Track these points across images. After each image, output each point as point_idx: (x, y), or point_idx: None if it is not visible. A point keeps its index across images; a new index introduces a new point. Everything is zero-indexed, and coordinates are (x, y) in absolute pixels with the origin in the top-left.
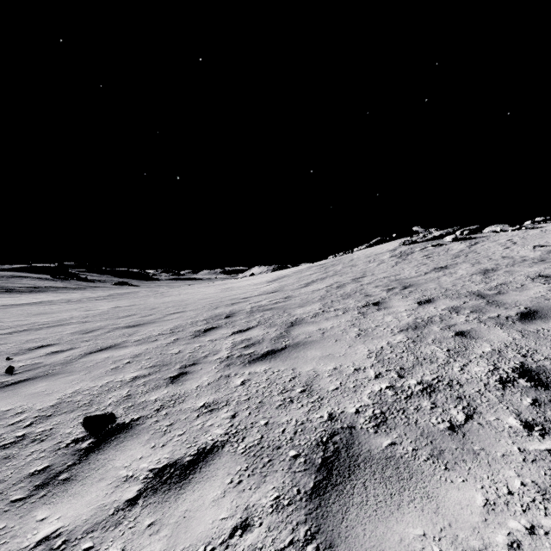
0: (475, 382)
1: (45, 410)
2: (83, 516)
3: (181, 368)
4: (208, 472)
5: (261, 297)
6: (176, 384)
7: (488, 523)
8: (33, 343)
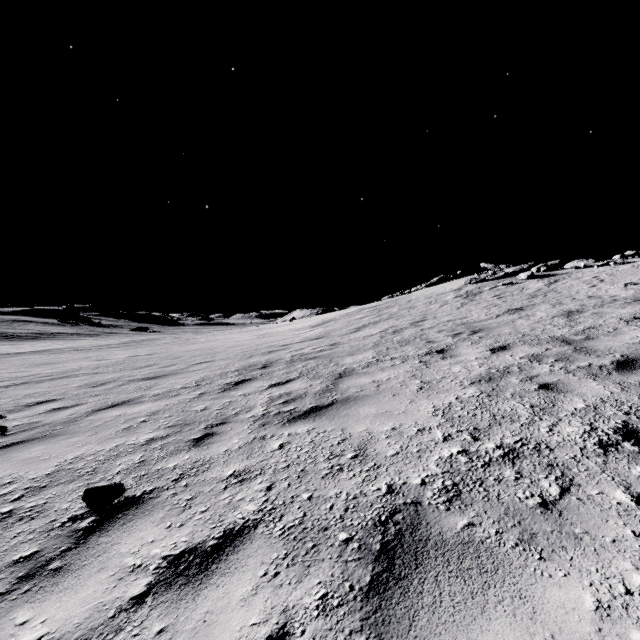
0: (569, 446)
1: (39, 479)
2: (75, 618)
3: (206, 428)
4: (237, 560)
5: (303, 344)
6: (199, 448)
7: (604, 635)
8: (32, 398)
